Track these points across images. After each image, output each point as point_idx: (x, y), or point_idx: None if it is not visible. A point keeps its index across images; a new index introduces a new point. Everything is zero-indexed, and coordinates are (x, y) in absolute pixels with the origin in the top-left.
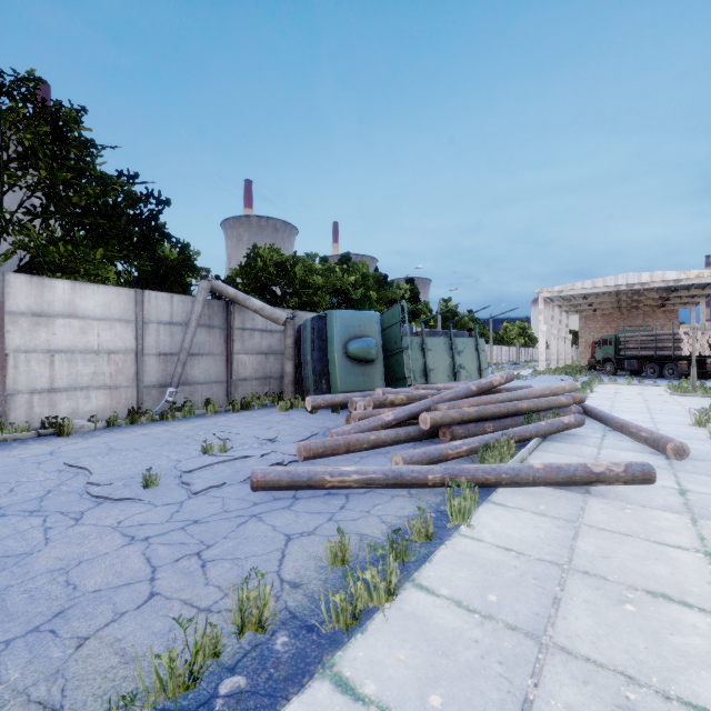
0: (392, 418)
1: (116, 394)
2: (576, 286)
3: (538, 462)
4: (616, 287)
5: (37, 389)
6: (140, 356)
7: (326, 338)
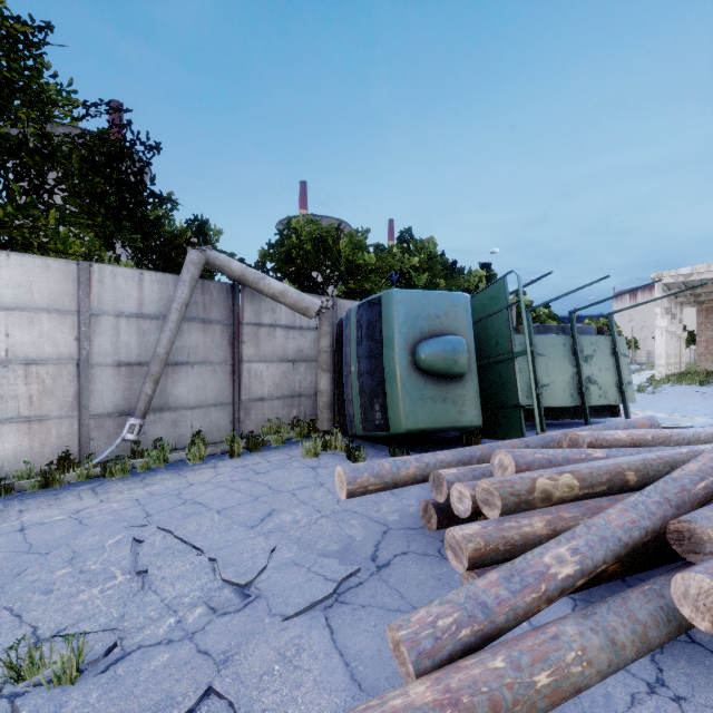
0: (575, 567)
1: (39, 431)
2: (712, 266)
3: None
4: None
5: None
6: (84, 367)
7: (380, 337)
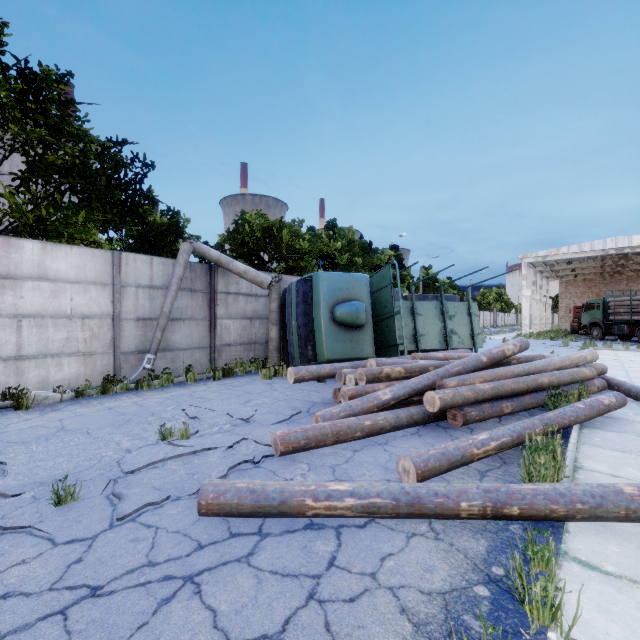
0: (390, 396)
1: (90, 361)
2: (561, 250)
3: (596, 466)
4: (603, 251)
5: (2, 356)
6: (117, 320)
7: (311, 302)
